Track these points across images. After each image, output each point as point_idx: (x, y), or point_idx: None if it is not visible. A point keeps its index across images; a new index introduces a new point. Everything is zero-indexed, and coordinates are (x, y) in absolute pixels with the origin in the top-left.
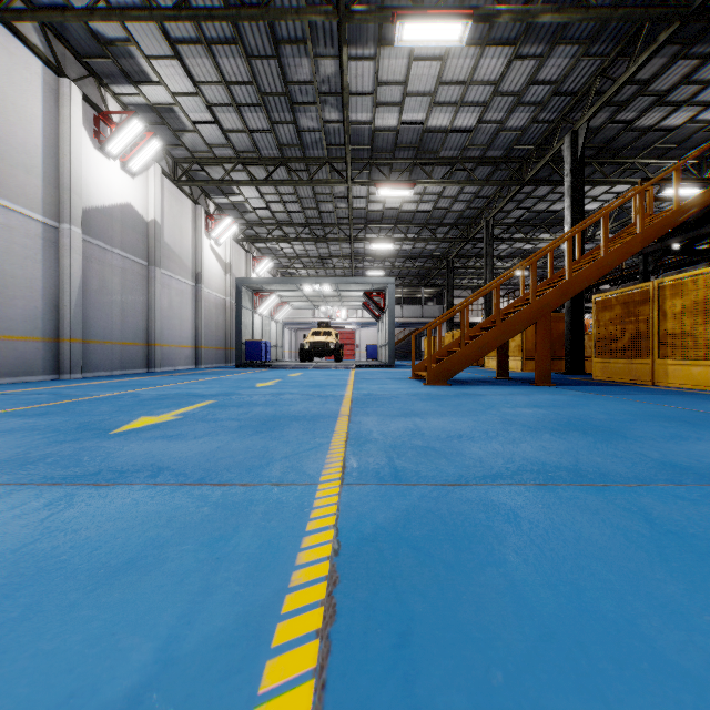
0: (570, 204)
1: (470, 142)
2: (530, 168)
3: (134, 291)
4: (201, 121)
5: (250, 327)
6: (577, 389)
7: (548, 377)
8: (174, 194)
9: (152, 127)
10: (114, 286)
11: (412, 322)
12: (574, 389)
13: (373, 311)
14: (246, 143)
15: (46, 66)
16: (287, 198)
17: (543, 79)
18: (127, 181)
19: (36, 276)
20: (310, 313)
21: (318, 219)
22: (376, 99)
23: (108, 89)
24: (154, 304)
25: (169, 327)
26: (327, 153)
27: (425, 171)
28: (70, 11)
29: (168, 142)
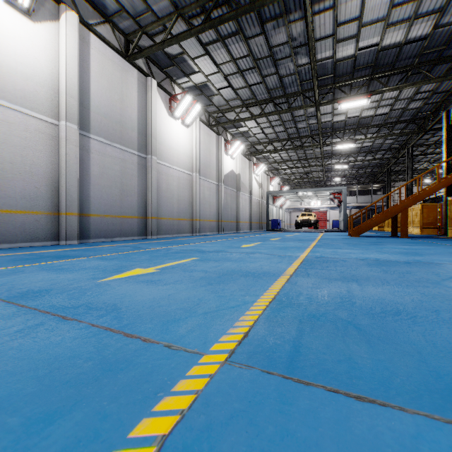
0: (444, 148)
1: (388, 117)
2: (429, 122)
3: (233, 202)
4: (257, 133)
5: (271, 213)
6: (413, 239)
7: (406, 235)
8: (243, 160)
9: (238, 138)
10: (229, 201)
11: (364, 205)
12: (411, 239)
13: (336, 202)
14: (274, 136)
15: (216, 134)
16: (289, 151)
17: (423, 91)
18: (231, 161)
19: (214, 201)
20: (298, 203)
21: (305, 156)
22: (333, 114)
23: (227, 131)
24: (239, 206)
25: (242, 215)
26: (310, 133)
27: (362, 133)
28: (228, 122)
29: (242, 141)
